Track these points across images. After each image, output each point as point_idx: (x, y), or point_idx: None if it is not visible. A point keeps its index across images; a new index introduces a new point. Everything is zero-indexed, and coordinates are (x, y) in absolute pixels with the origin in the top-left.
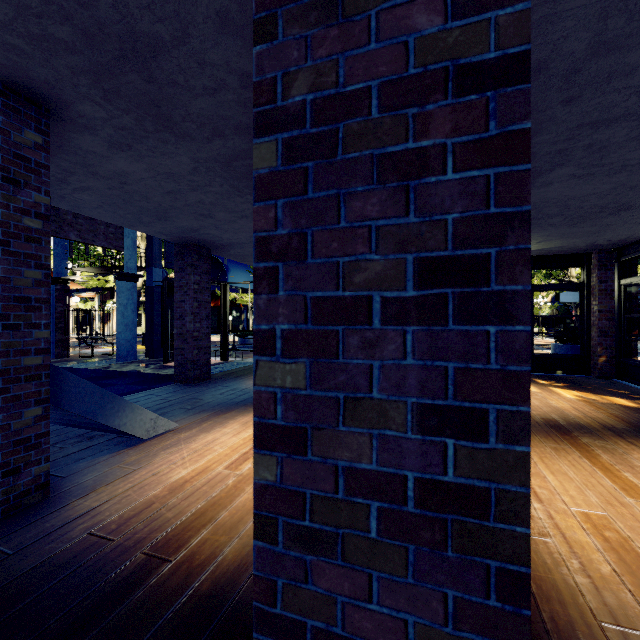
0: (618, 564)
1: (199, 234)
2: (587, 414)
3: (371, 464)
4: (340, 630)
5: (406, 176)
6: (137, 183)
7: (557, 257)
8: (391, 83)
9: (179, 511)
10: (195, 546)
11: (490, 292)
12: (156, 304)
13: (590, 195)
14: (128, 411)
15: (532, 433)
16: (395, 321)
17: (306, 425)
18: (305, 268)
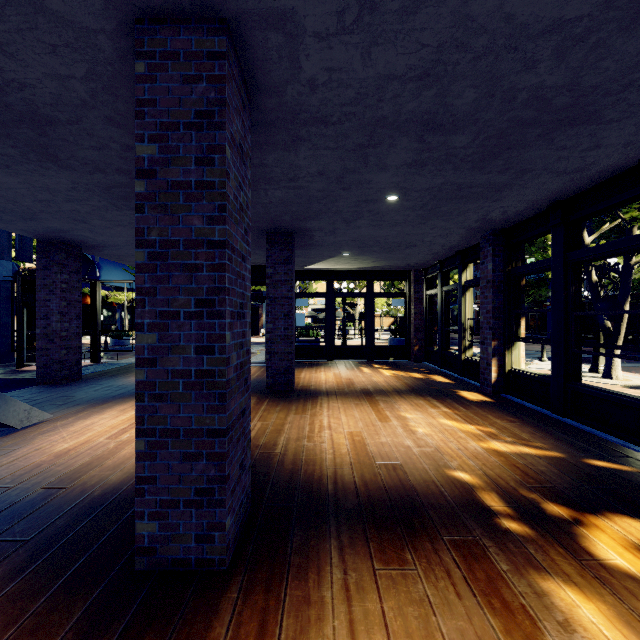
0: (352, 448)
1: (70, 234)
2: (390, 384)
3: (180, 367)
4: (169, 426)
5: (192, 272)
6: (7, 190)
7: (390, 272)
8: (187, 240)
9: (68, 465)
10: (86, 479)
11: (216, 310)
12: (4, 301)
13: (387, 236)
14: (1, 402)
15: (349, 397)
16: (188, 319)
17: (157, 356)
18: (156, 300)
